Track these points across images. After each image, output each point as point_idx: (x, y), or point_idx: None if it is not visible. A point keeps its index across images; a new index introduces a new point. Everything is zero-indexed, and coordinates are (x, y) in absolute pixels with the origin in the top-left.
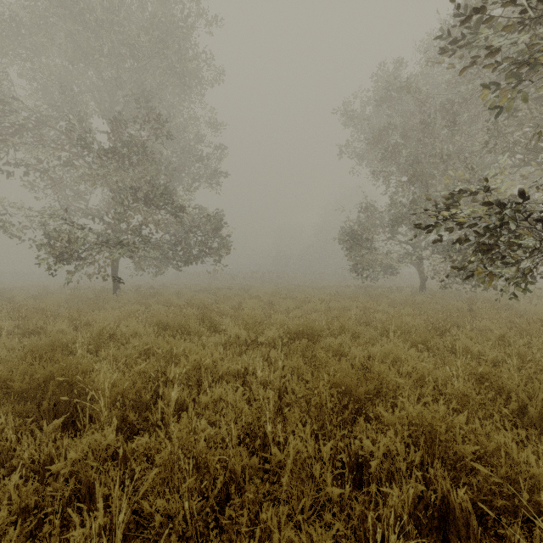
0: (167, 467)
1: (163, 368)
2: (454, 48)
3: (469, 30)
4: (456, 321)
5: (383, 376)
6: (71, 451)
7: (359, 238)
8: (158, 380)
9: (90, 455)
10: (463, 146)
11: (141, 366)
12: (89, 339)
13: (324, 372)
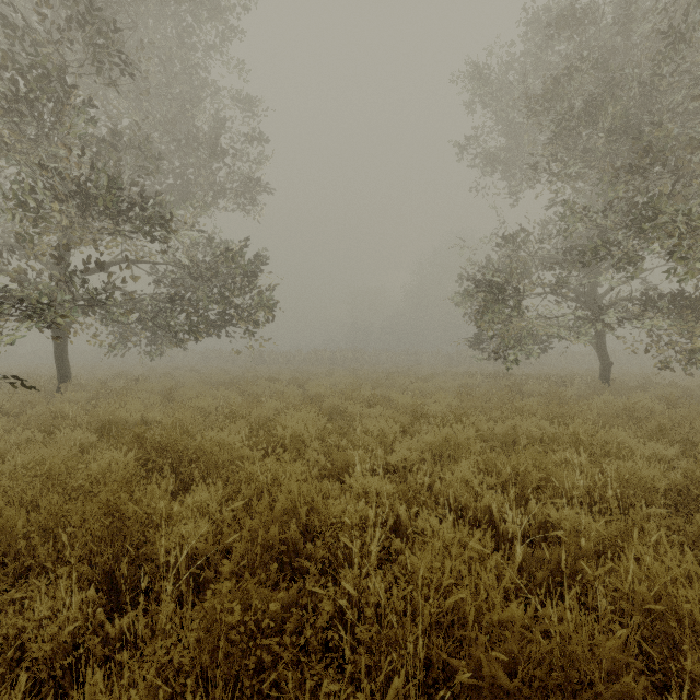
0: None
1: None
2: None
3: None
4: None
5: None
6: None
7: (505, 289)
8: None
9: None
10: None
11: None
12: None
13: None
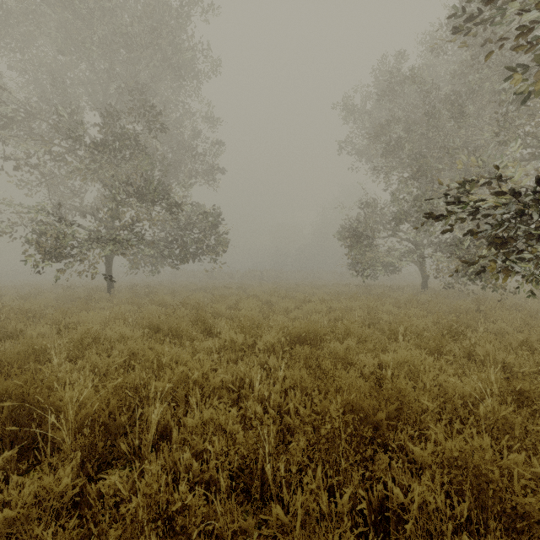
0: (131, 535)
1: (146, 381)
2: (460, 37)
3: (485, 8)
4: (467, 322)
5: (404, 394)
6: (5, 509)
7: (360, 236)
8: (140, 395)
9: (34, 510)
10: (469, 139)
11: (116, 381)
12: (69, 345)
13: (332, 386)
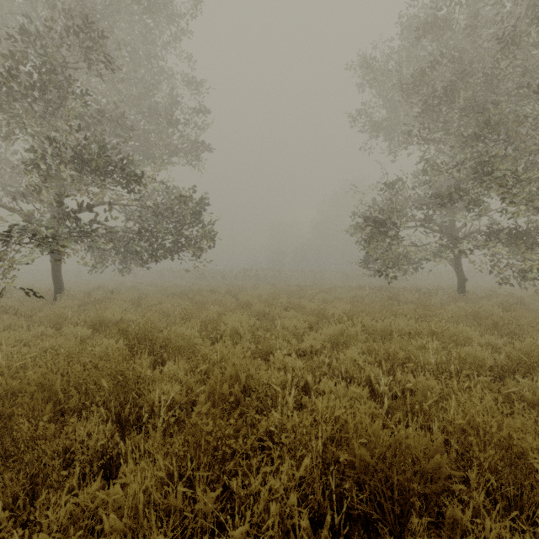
0: None
1: None
2: None
3: None
4: None
5: None
6: None
7: (386, 224)
8: None
9: None
10: None
11: None
12: None
13: None
